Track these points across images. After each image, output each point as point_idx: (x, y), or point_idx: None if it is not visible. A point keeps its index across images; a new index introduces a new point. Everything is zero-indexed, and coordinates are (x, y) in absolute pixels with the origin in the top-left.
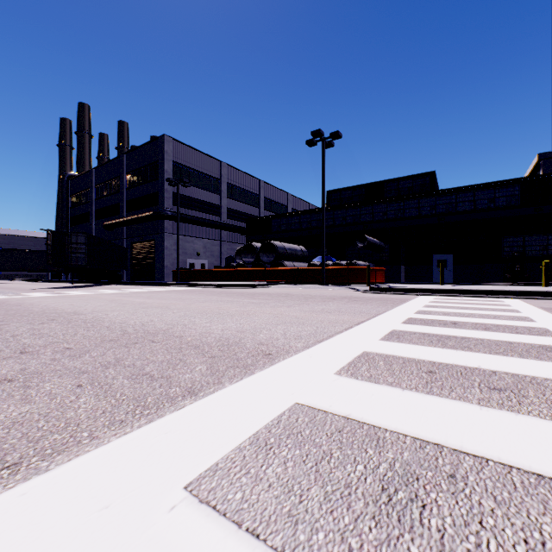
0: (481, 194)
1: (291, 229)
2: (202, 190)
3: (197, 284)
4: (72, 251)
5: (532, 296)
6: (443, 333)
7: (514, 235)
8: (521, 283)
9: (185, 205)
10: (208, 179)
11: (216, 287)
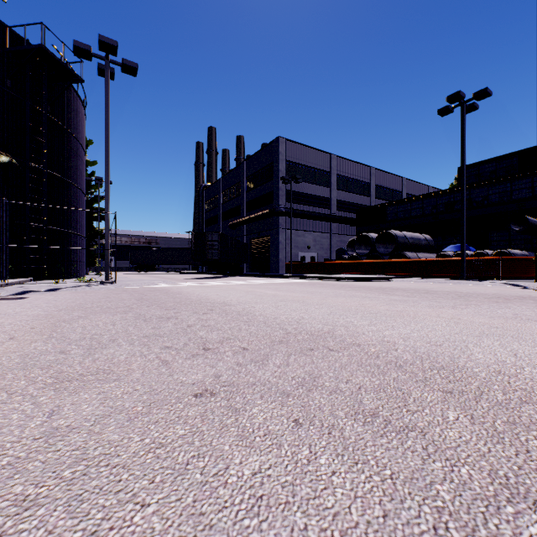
0: None
1: (410, 216)
2: (312, 184)
3: (312, 276)
4: (208, 247)
5: None
6: None
7: None
8: None
9: (296, 201)
10: (317, 173)
11: (332, 280)
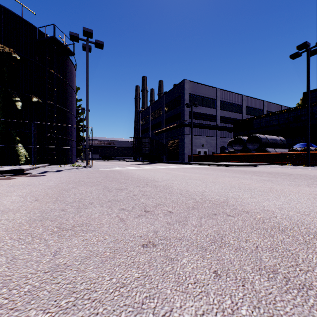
0: None
1: (269, 125)
2: (204, 107)
3: (206, 163)
4: (143, 146)
5: None
6: None
7: None
8: None
9: (195, 118)
10: (208, 100)
11: (218, 166)
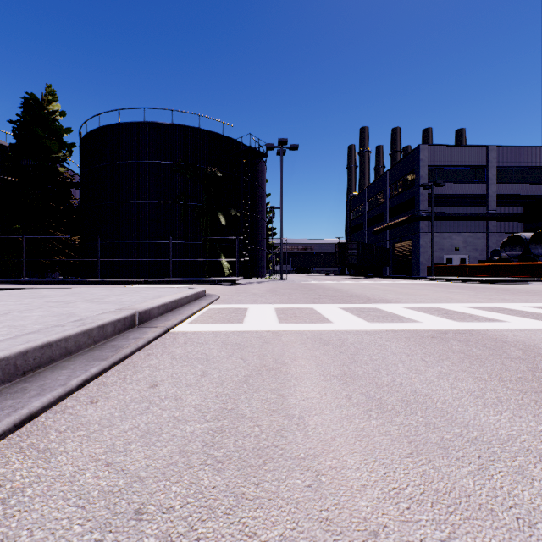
0: None
1: None
2: (461, 183)
3: (441, 278)
4: (348, 254)
5: None
6: (525, 310)
7: None
8: None
9: (440, 204)
10: (469, 171)
11: (456, 282)
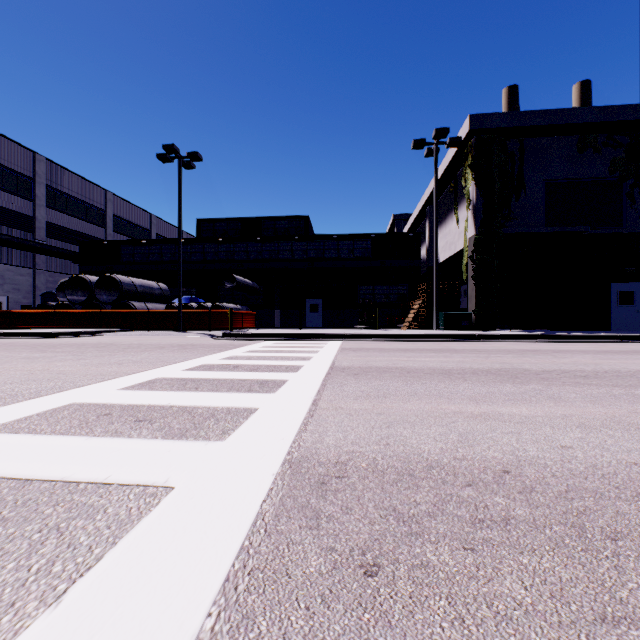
0: (344, 244)
1: (148, 261)
2: None
3: None
4: None
5: (354, 338)
6: (204, 377)
7: (367, 283)
8: (368, 327)
9: None
10: (8, 175)
11: (5, 337)
